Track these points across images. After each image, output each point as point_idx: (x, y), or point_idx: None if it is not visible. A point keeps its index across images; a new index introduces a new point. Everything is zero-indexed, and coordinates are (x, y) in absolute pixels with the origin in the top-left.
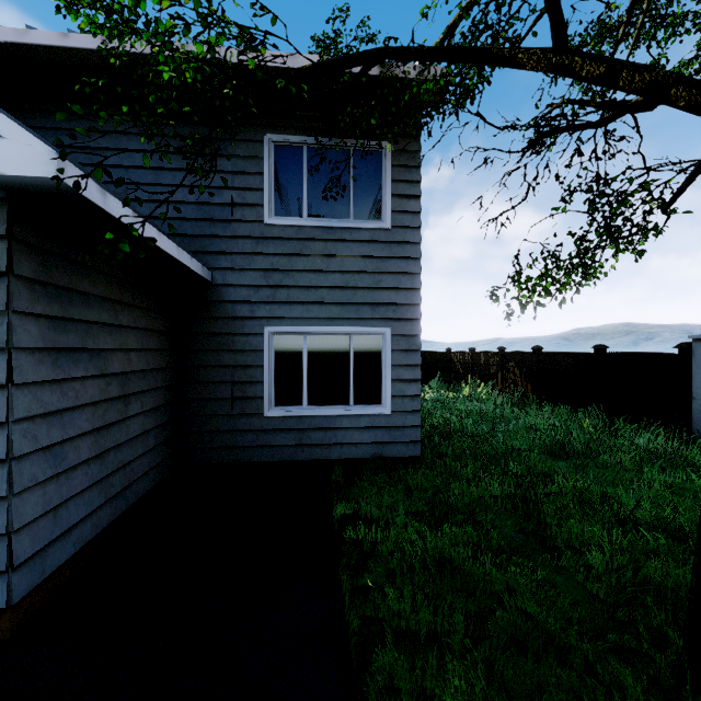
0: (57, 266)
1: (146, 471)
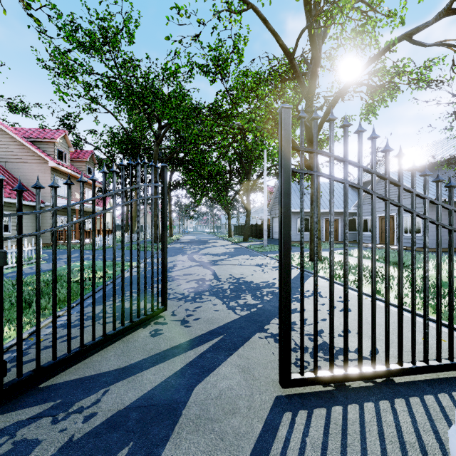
0: (433, 208)
1: (455, 243)
